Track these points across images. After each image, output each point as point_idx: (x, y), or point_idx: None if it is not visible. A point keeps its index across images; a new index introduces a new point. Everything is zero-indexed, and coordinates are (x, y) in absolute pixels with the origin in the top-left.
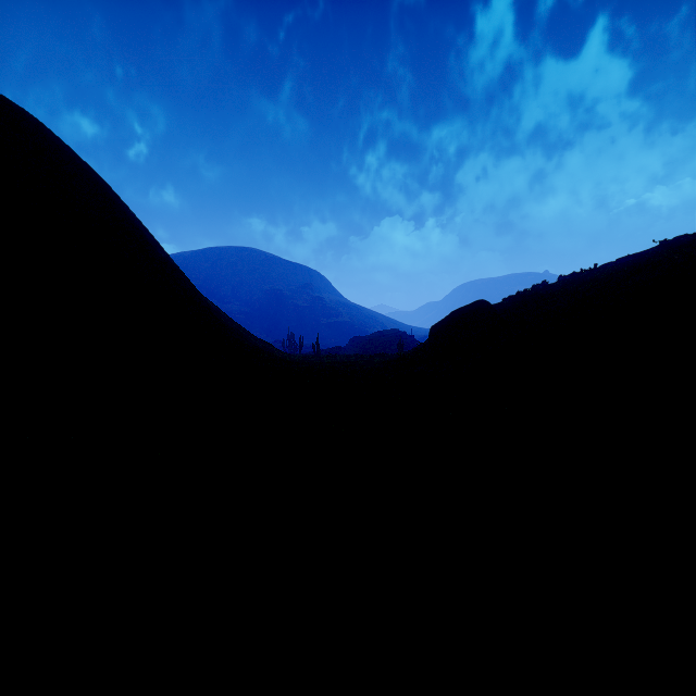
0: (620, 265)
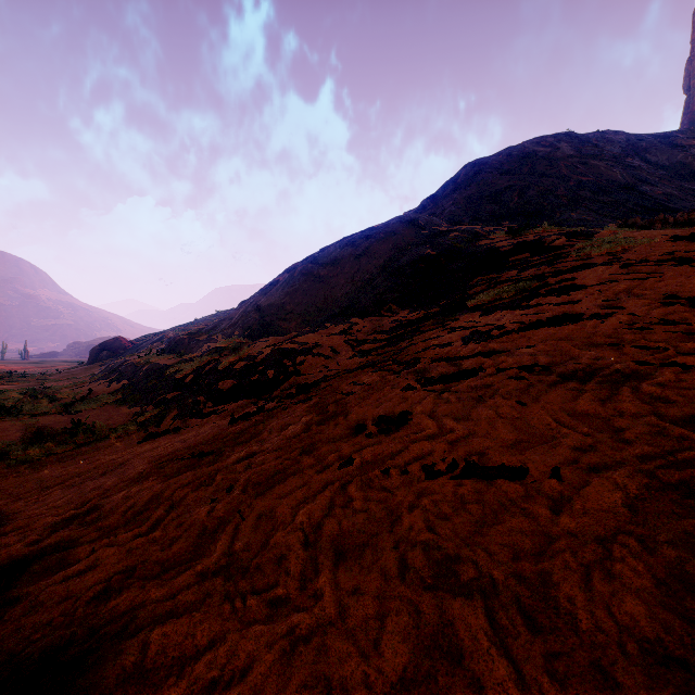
0: (196, 321)
